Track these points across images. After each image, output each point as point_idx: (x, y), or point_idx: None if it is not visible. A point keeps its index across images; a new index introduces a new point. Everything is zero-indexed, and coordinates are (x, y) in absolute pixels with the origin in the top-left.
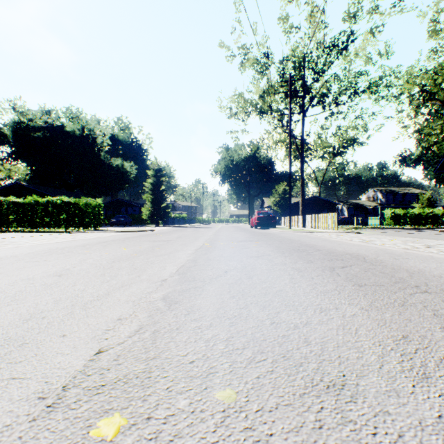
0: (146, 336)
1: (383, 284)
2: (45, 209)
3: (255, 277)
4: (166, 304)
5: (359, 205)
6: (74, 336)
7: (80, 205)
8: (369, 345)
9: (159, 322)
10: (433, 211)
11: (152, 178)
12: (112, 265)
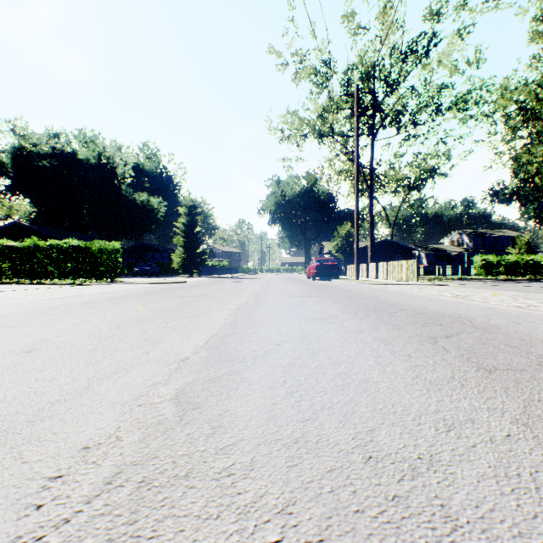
0: (120, 500)
1: (523, 367)
2: (48, 255)
3: (322, 355)
4: (178, 410)
5: (440, 251)
6: None
7: (92, 249)
8: None
9: (156, 458)
10: (534, 258)
11: (185, 217)
12: (113, 333)
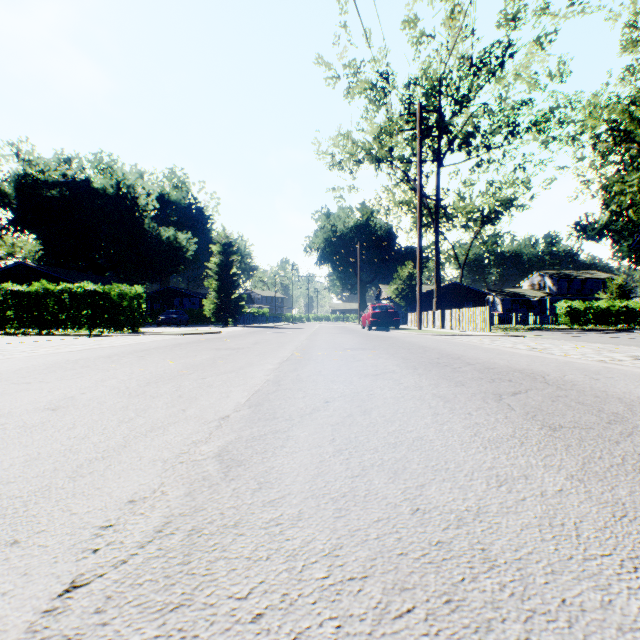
0: (172, 545)
1: (591, 425)
2: (59, 301)
3: (375, 413)
4: (222, 466)
5: (518, 296)
6: (33, 545)
7: (110, 295)
8: (614, 568)
9: (204, 510)
10: (627, 305)
11: (219, 256)
12: (144, 390)
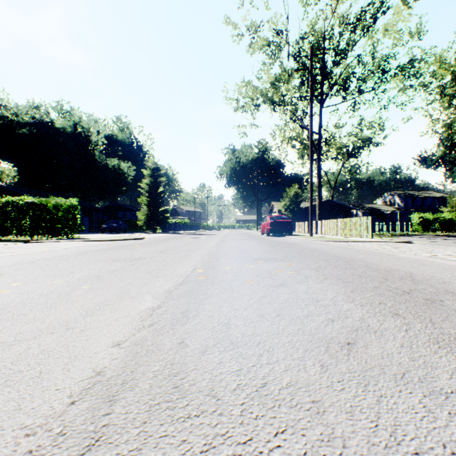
0: None
1: None
2: (4, 211)
3: None
4: None
5: (375, 210)
6: None
7: (47, 206)
8: None
9: None
10: None
11: (149, 178)
12: None
